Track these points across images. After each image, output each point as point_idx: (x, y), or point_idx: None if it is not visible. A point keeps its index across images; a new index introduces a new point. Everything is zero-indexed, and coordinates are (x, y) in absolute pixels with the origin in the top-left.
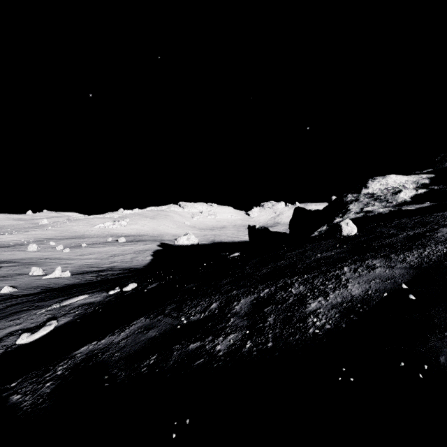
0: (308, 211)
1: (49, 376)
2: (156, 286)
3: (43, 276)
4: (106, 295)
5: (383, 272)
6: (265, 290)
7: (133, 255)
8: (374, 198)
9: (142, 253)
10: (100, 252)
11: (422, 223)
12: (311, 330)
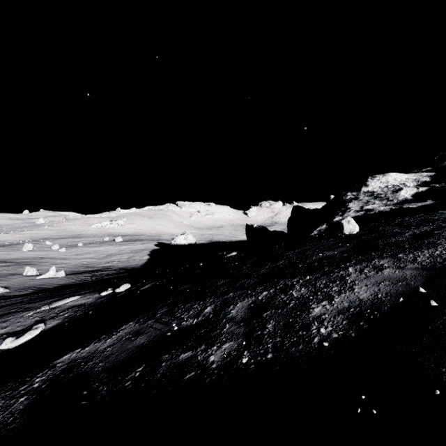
0: (306, 210)
1: (24, 390)
2: (149, 286)
3: (37, 276)
4: (98, 296)
5: (392, 273)
6: (263, 292)
7: (129, 254)
8: (374, 196)
9: (139, 252)
10: (97, 252)
11: (428, 221)
12: (316, 340)
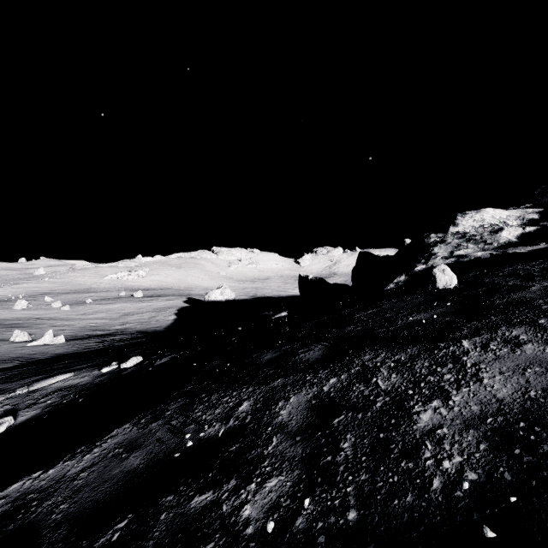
0: (376, 257)
1: None
2: (167, 360)
3: (29, 342)
4: (97, 373)
5: (540, 353)
6: (330, 379)
7: (151, 314)
8: (467, 238)
9: (163, 311)
10: (110, 310)
11: None
12: (437, 484)
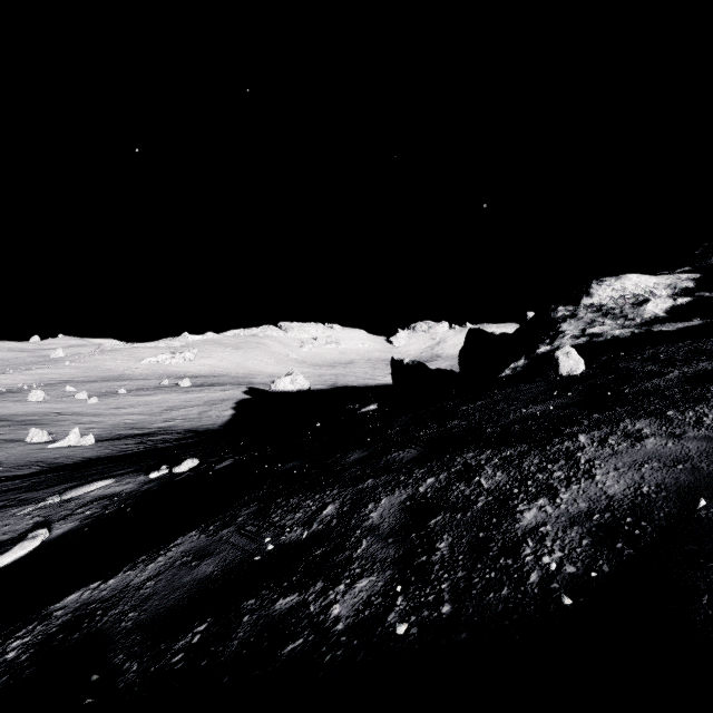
0: (490, 336)
1: None
2: (230, 463)
3: (49, 443)
4: (144, 479)
5: (662, 447)
6: (427, 479)
7: (202, 408)
8: (603, 312)
9: (217, 404)
10: (149, 403)
11: (704, 353)
12: (535, 577)
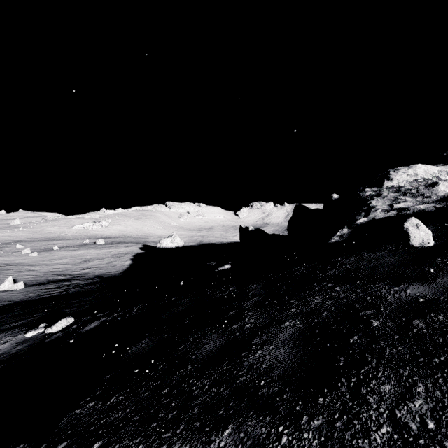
0: (311, 210)
1: None
2: (97, 326)
3: None
4: (21, 338)
5: None
6: None
7: (110, 259)
8: (402, 191)
9: (120, 257)
10: (73, 256)
11: None
12: None
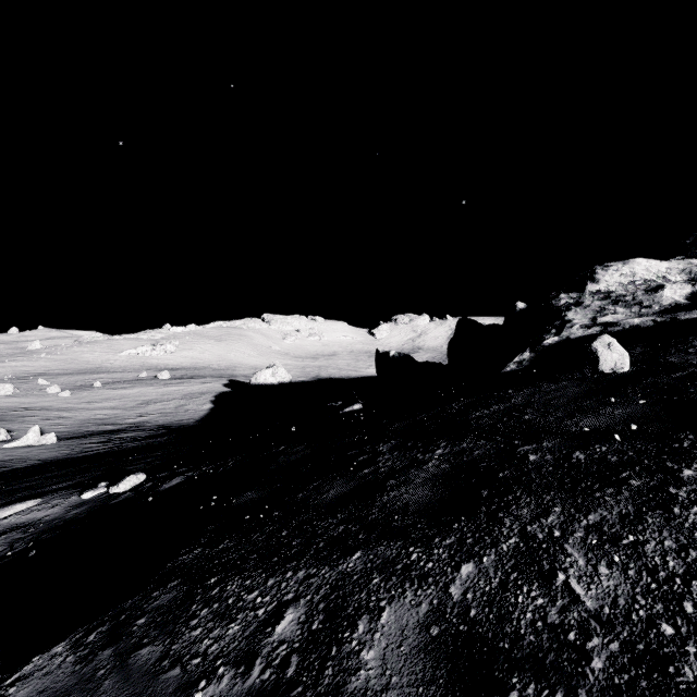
0: (481, 327)
1: None
2: (181, 482)
3: (6, 442)
4: (75, 500)
5: None
6: (460, 565)
7: (179, 401)
8: (612, 299)
9: (195, 397)
10: (125, 397)
11: None
12: None
